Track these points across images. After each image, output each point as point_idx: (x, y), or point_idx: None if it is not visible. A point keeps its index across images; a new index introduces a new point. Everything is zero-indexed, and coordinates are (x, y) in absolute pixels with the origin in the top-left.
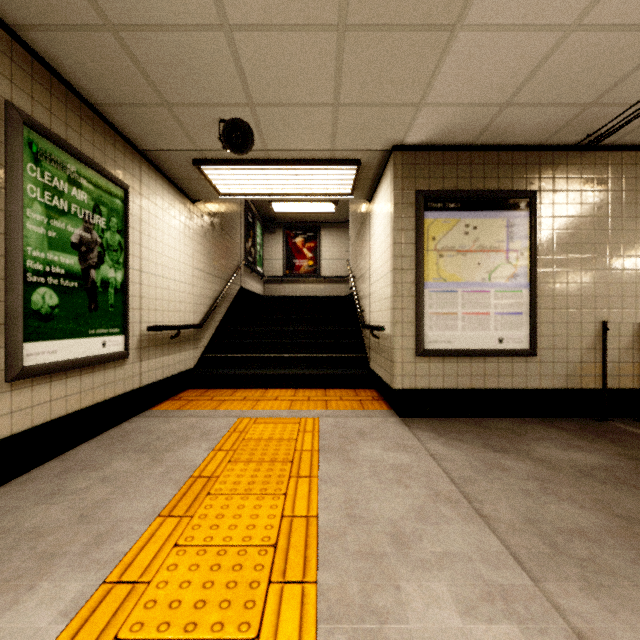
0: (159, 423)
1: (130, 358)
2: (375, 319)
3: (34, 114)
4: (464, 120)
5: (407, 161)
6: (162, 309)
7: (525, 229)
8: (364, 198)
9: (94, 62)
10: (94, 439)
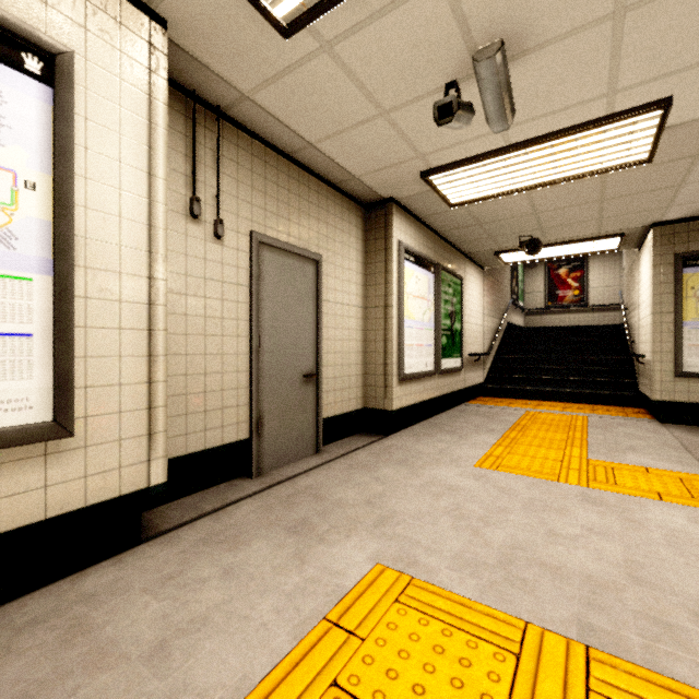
0: (478, 408)
1: (461, 371)
2: (642, 349)
3: (441, 262)
4: None
5: (665, 233)
6: (471, 343)
7: None
8: (632, 248)
9: (464, 233)
10: (450, 410)
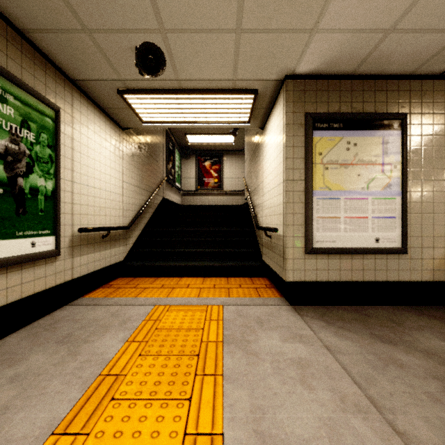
0: (86, 311)
1: (62, 255)
2: (268, 222)
3: None
4: (350, 48)
5: (297, 88)
6: (94, 214)
7: (398, 145)
8: (258, 126)
9: None
10: (24, 328)
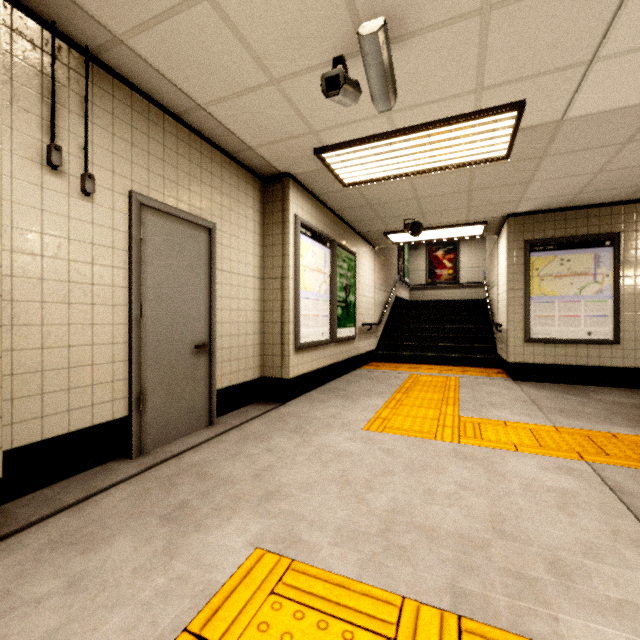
0: (369, 373)
1: (355, 339)
2: (500, 319)
3: (336, 239)
4: (553, 201)
5: (517, 223)
6: (364, 314)
7: (610, 259)
8: (492, 235)
9: (357, 213)
10: (345, 375)
